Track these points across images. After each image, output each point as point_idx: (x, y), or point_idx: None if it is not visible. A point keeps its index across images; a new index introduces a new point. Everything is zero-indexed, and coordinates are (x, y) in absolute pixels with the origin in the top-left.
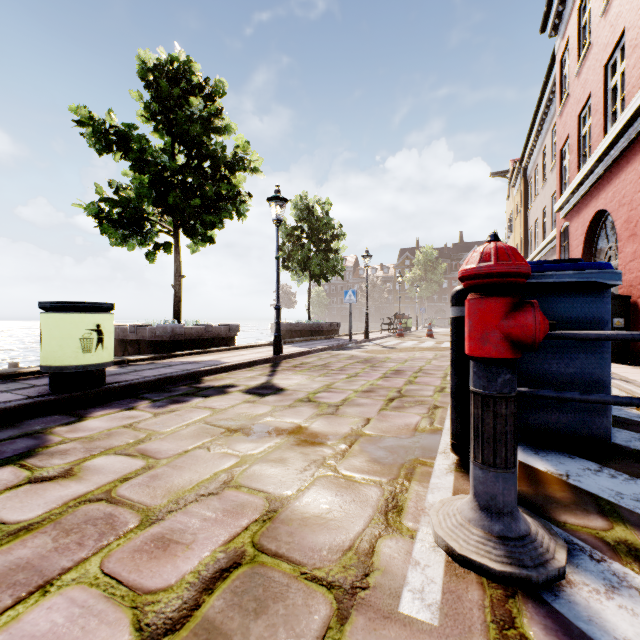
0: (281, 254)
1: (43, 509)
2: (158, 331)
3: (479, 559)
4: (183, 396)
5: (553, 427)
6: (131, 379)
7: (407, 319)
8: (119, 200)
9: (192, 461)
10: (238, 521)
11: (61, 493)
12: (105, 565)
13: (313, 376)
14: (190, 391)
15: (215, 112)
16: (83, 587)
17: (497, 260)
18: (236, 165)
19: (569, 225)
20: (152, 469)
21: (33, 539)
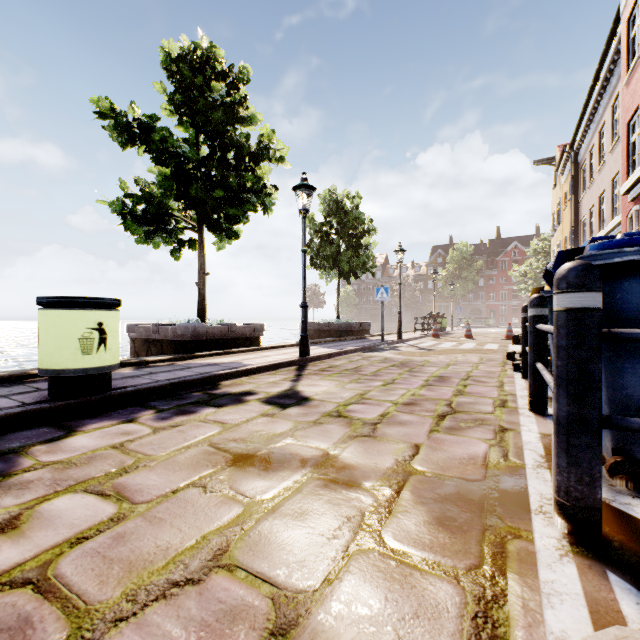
0: (309, 251)
1: None
2: (180, 330)
3: None
4: (193, 405)
5: None
6: (141, 383)
7: (442, 319)
8: (142, 196)
9: (178, 510)
10: None
11: None
12: None
13: (343, 382)
14: (203, 399)
15: (239, 101)
16: None
17: None
18: (261, 155)
19: None
20: (121, 522)
21: None
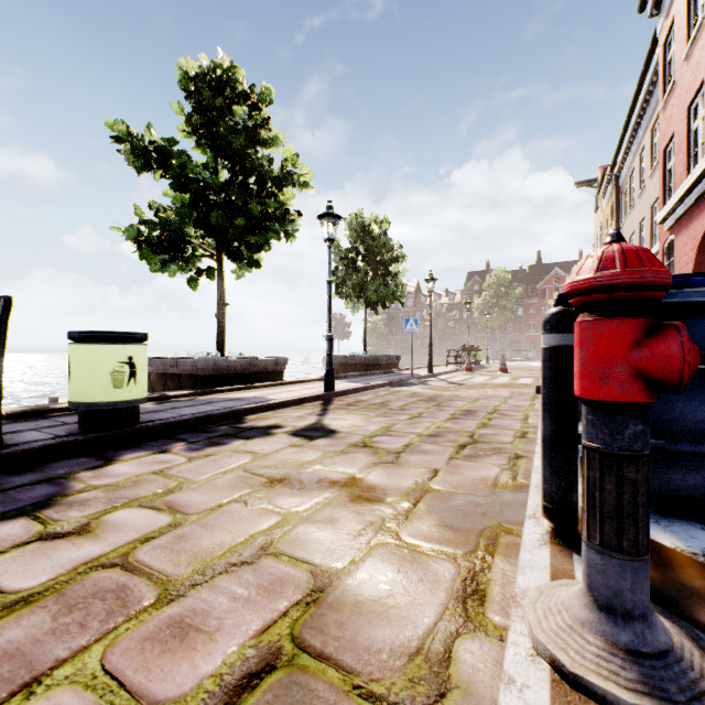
0: (334, 279)
1: (48, 575)
2: (199, 364)
3: (601, 683)
4: (222, 438)
5: (677, 488)
6: (167, 417)
7: (476, 351)
8: (159, 222)
9: (226, 518)
10: (275, 603)
11: (72, 555)
12: (107, 658)
13: (369, 416)
14: (231, 432)
15: (261, 122)
16: (76, 689)
17: (625, 266)
18: (284, 180)
19: (675, 239)
20: (179, 527)
21: (30, 615)
